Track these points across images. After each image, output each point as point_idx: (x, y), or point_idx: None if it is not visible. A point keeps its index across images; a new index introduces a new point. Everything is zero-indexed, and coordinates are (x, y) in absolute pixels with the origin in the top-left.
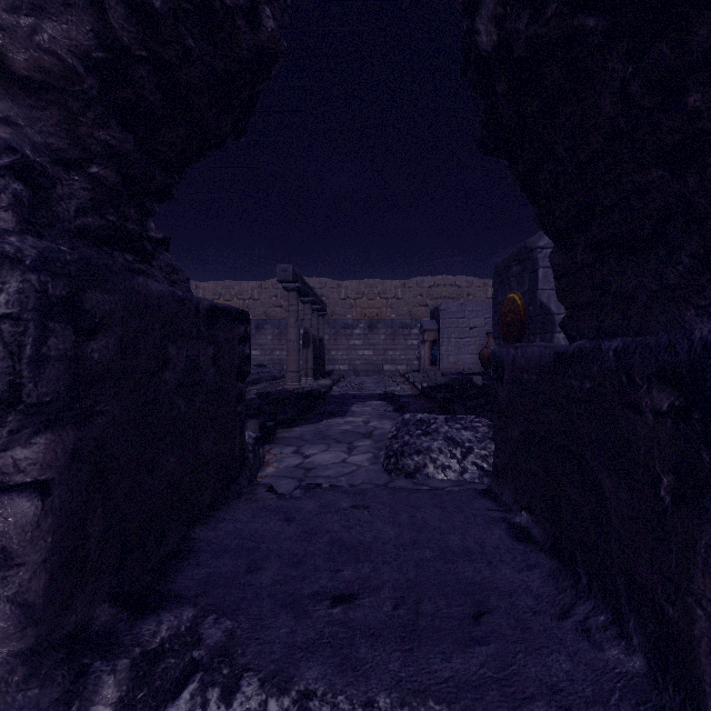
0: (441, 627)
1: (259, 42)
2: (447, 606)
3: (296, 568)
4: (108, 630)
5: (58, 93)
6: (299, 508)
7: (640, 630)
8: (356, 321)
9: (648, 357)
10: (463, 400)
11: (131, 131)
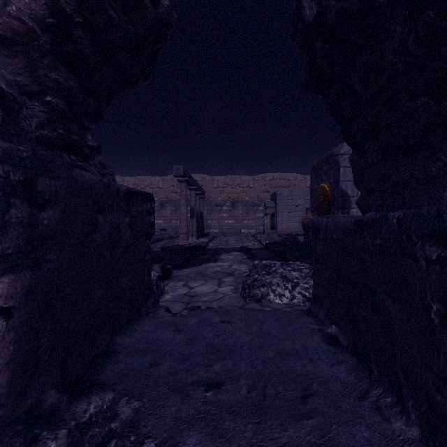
0: (280, 405)
1: (158, 15)
2: (283, 390)
3: (182, 363)
4: (53, 408)
5: (23, 46)
6: (185, 322)
7: (416, 409)
8: (223, 201)
9: (422, 222)
10: (292, 251)
11: (73, 73)
